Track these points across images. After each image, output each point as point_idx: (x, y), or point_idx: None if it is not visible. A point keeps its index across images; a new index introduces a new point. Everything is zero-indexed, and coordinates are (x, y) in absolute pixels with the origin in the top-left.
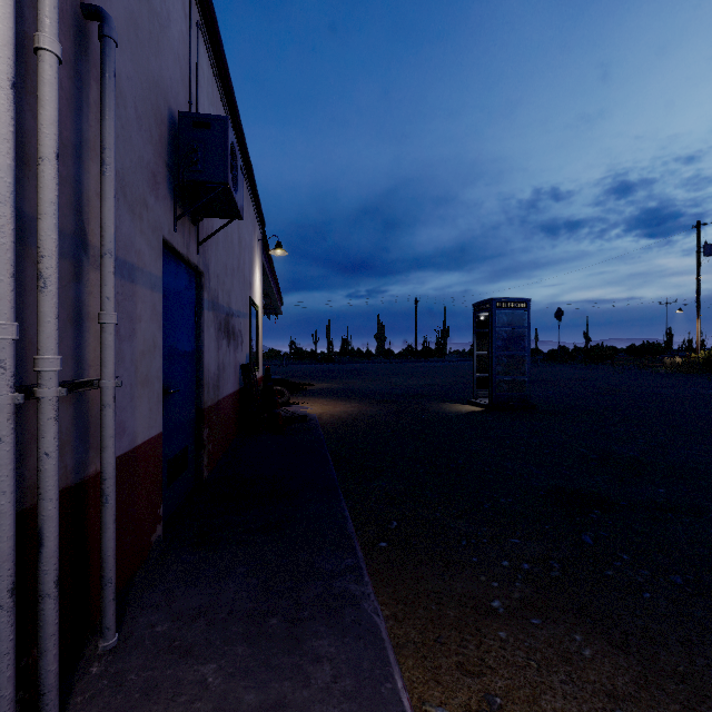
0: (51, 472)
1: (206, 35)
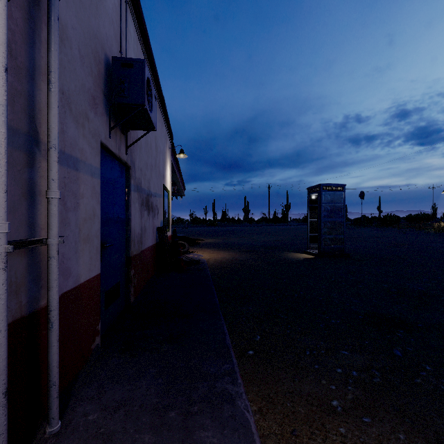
0: (0, 309)
1: (132, 10)
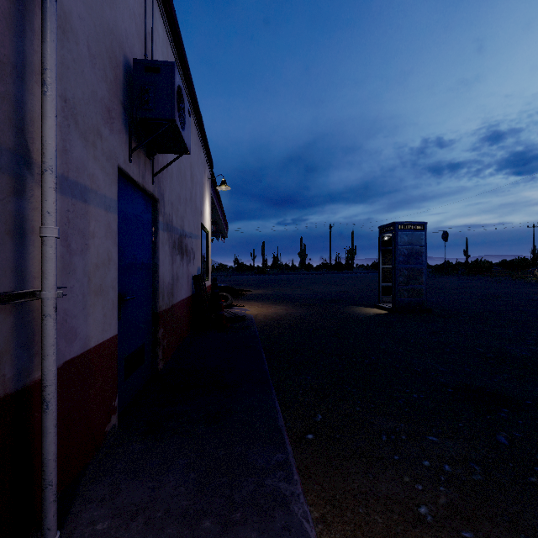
0: None
1: (161, 3)
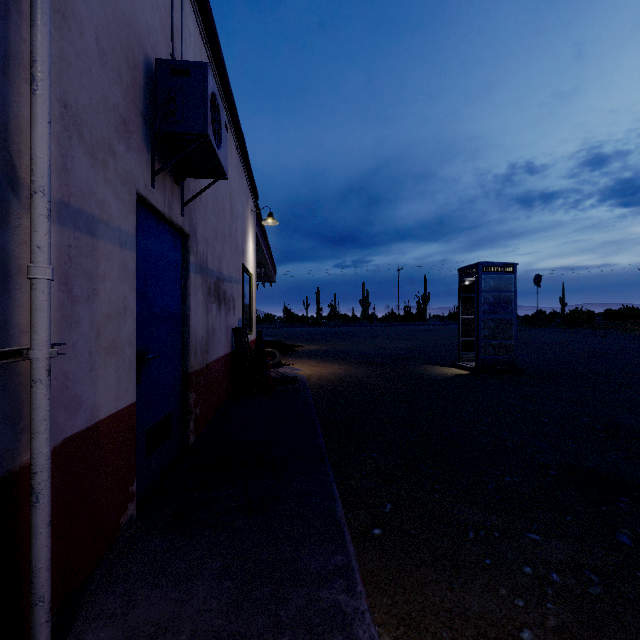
0: None
1: None
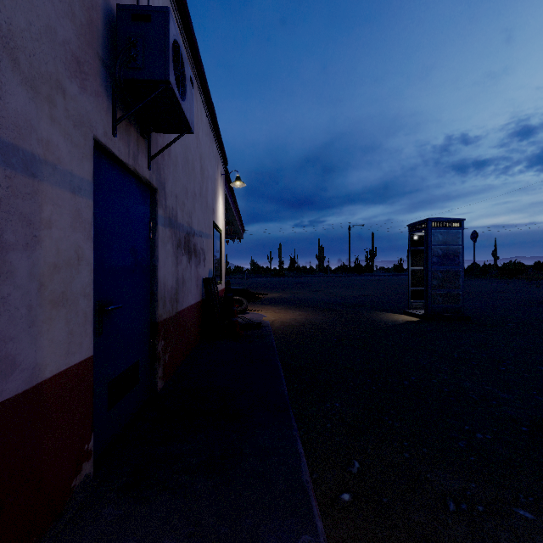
0: None
1: None
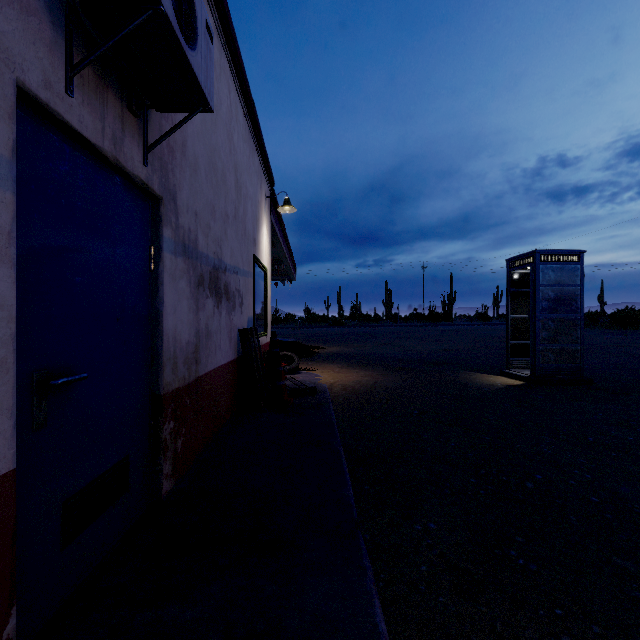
0: None
1: None
